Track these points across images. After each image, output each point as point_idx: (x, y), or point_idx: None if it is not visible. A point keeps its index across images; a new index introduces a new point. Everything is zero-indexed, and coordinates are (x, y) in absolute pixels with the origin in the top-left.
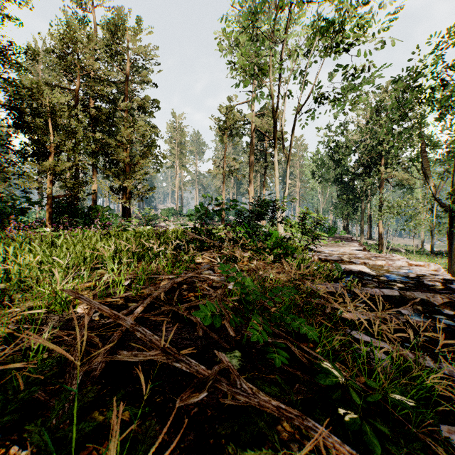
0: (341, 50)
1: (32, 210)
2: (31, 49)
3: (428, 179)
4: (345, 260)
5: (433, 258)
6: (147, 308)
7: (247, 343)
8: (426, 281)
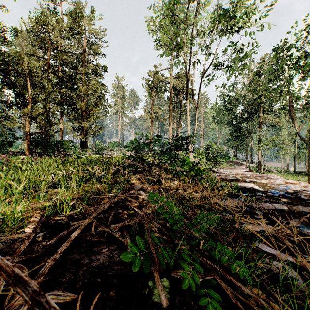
0: (234, 31)
1: (16, 143)
2: (15, 28)
3: (293, 121)
4: (239, 179)
5: (295, 176)
6: (86, 227)
7: (173, 266)
8: (302, 196)
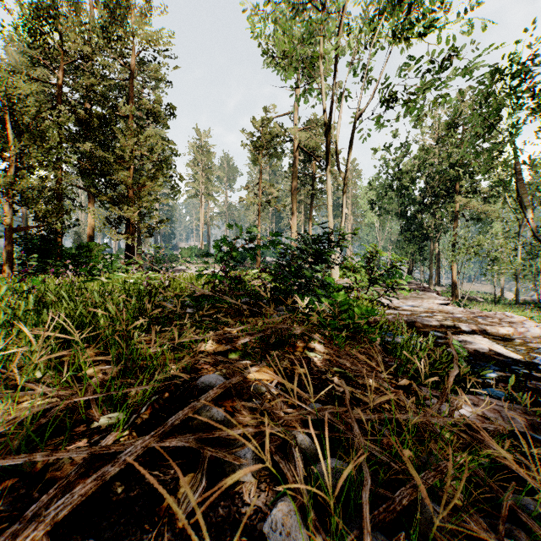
0: (416, 35)
1: None
2: None
3: (524, 209)
4: (447, 325)
5: (519, 309)
6: None
7: None
8: None
